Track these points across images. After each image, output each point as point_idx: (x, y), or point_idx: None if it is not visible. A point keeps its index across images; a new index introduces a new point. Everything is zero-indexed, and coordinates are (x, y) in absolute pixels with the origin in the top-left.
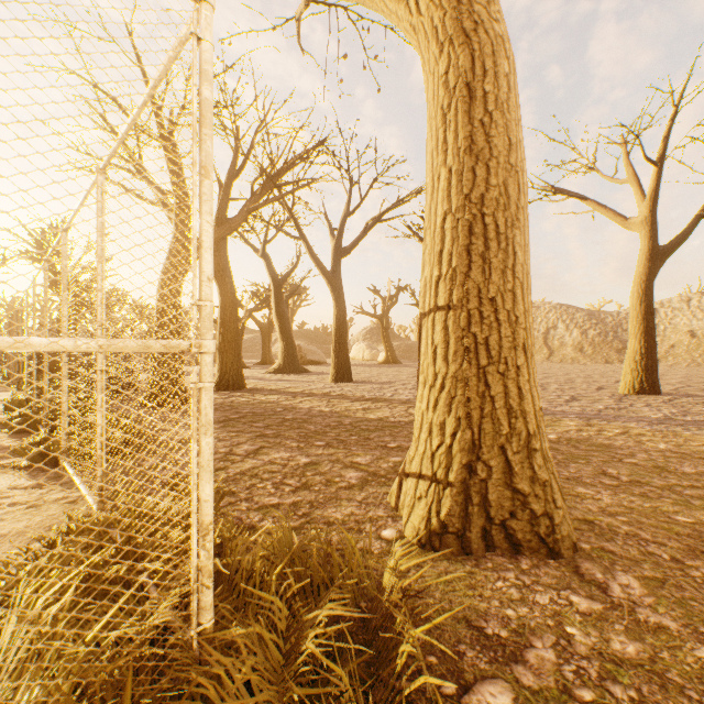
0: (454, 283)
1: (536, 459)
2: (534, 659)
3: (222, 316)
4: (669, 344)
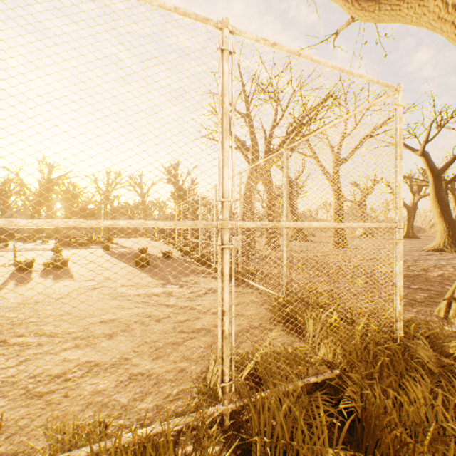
0: None
1: None
2: None
3: (268, 207)
4: None
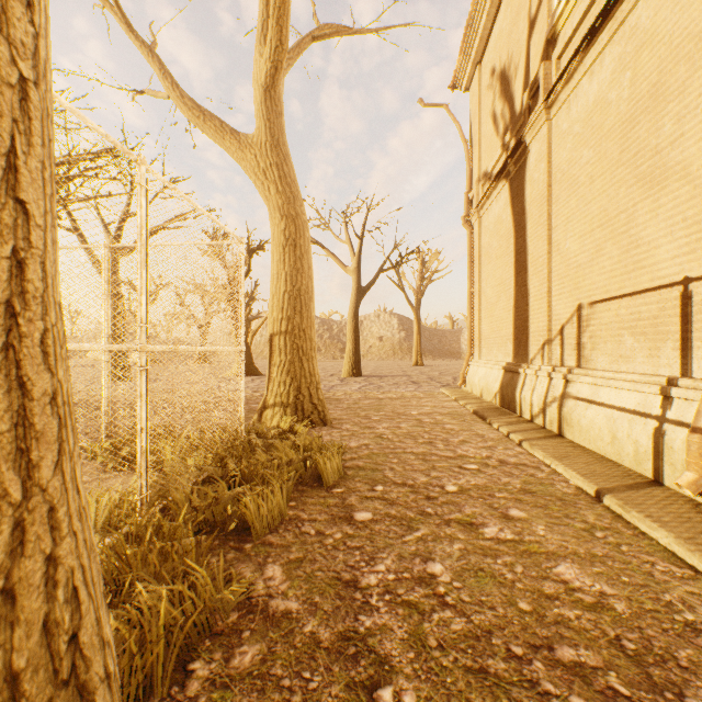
0: (289, 322)
1: (319, 392)
2: (325, 439)
3: None
4: (369, 346)
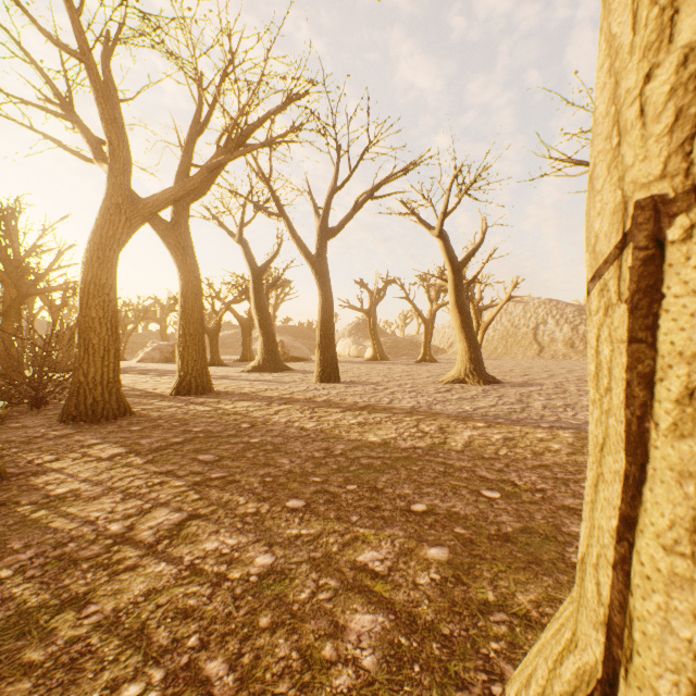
0: None
1: None
2: None
3: (183, 304)
4: None
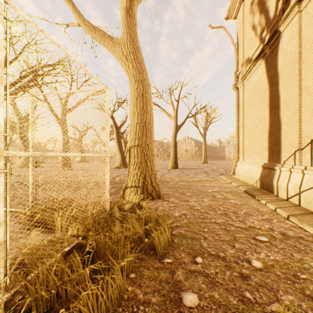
0: (139, 140)
1: (156, 179)
2: (159, 209)
3: None
4: (181, 154)
